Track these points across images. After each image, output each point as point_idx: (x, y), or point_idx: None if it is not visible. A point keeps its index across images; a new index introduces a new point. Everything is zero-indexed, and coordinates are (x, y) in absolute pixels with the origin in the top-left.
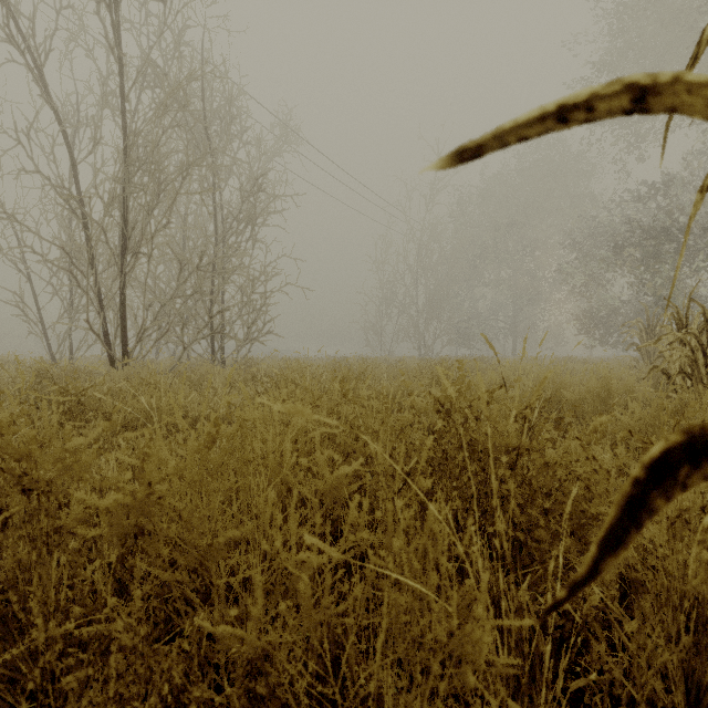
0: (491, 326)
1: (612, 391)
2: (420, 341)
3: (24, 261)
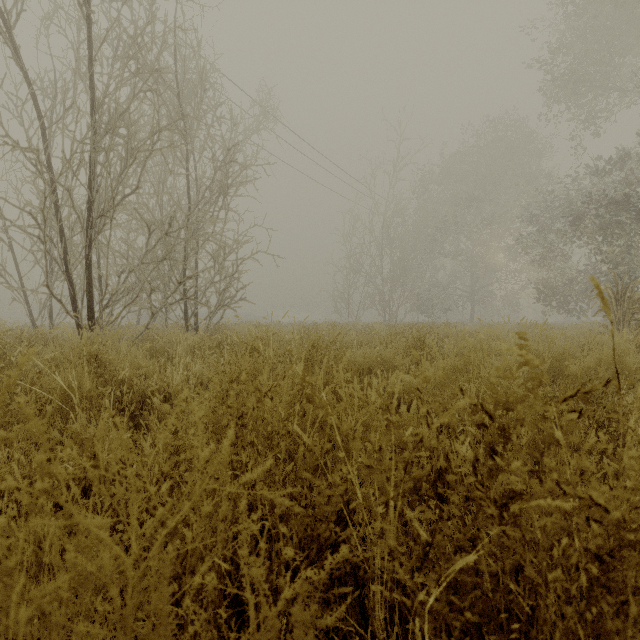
0: (451, 294)
1: (626, 363)
2: (385, 308)
3: (6, 231)
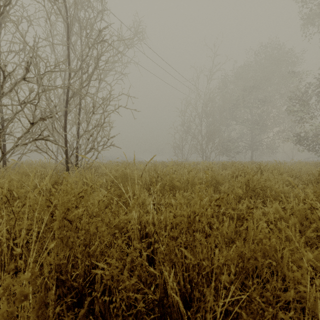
0: (239, 145)
1: None
2: (203, 153)
3: None
